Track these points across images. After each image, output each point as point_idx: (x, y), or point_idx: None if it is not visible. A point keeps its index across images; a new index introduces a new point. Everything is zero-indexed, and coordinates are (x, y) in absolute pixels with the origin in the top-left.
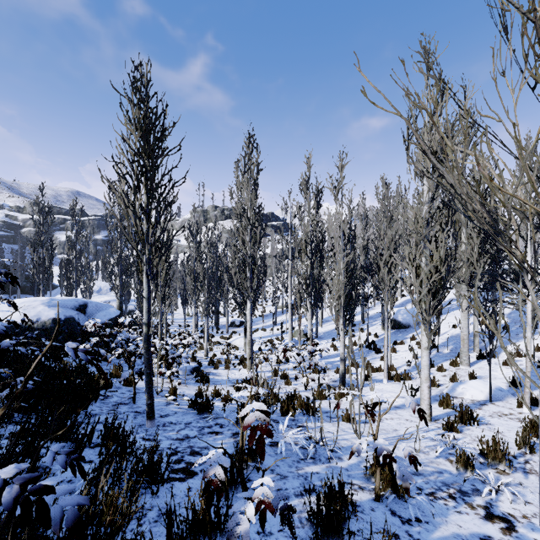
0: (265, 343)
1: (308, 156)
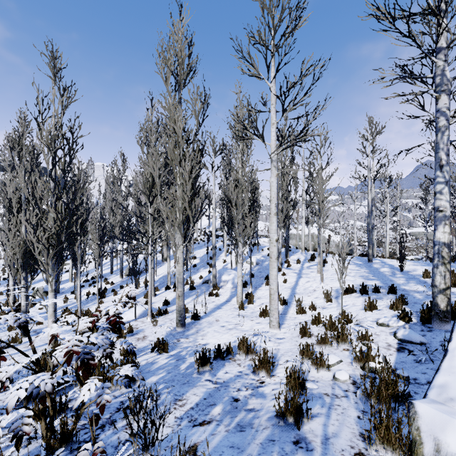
0: None
1: (24, 115)
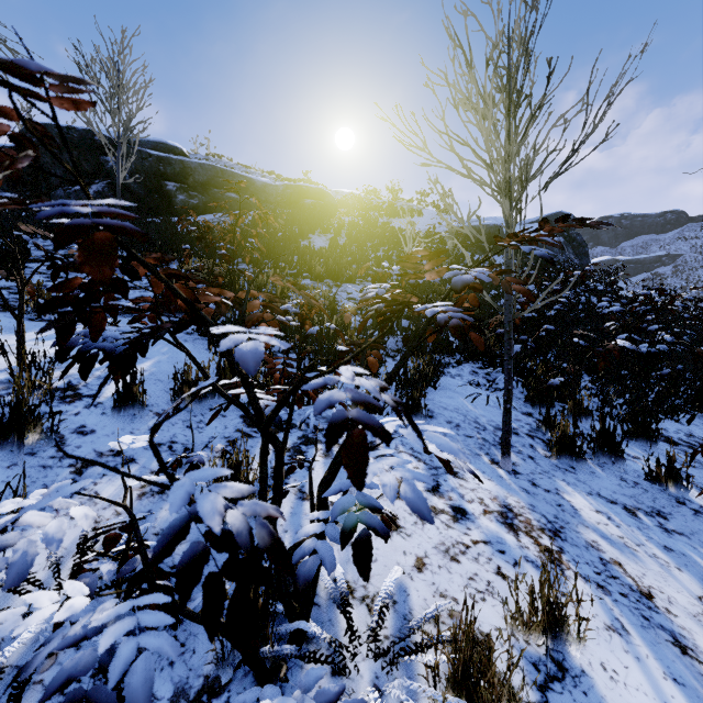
0: None
1: None
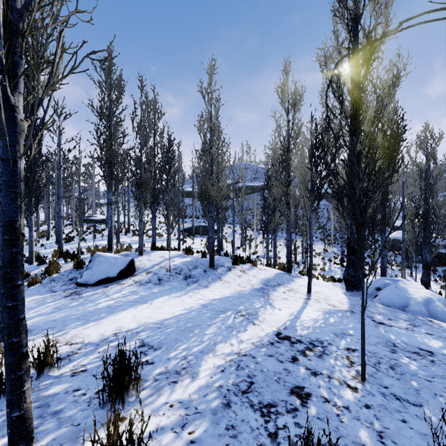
0: (345, 253)
1: None
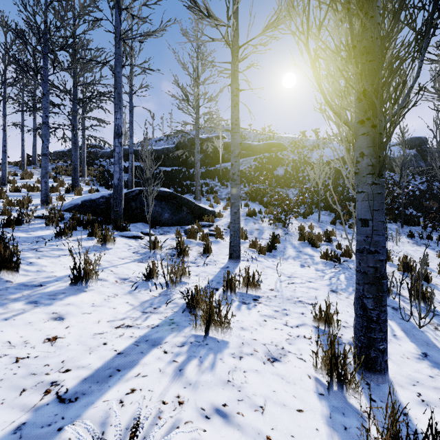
0: None
1: None
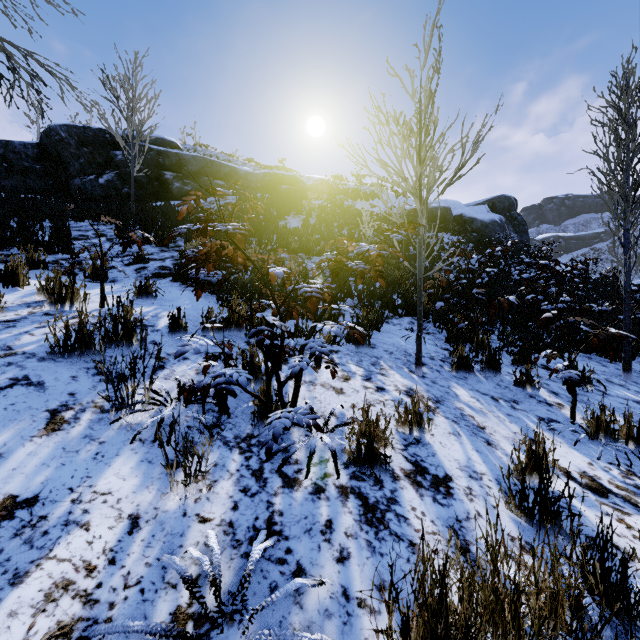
0: None
1: None
